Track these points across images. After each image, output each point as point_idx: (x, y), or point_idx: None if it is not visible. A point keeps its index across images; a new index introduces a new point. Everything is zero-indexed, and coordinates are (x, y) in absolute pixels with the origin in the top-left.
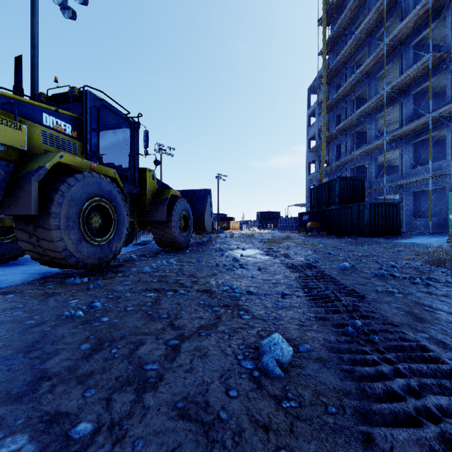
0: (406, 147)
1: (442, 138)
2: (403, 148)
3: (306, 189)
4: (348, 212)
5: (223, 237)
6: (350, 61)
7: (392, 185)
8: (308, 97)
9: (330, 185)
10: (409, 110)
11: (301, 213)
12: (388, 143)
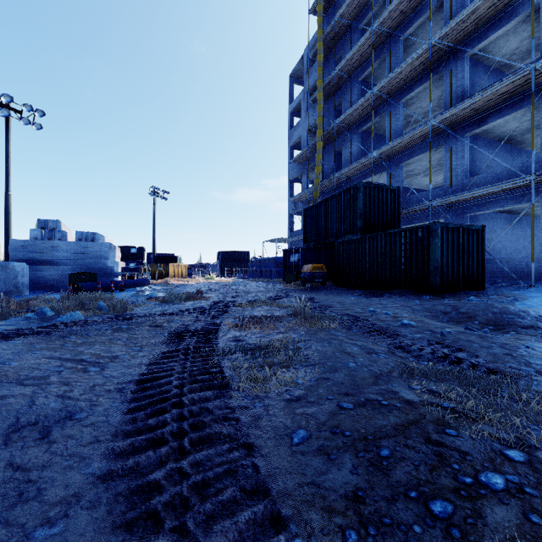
0: (458, 142)
1: (499, 136)
2: (452, 145)
3: (289, 217)
4: (386, 246)
5: (69, 315)
6: (357, 21)
7: (446, 201)
8: (290, 86)
9: (343, 199)
10: (463, 82)
11: (288, 250)
12: (424, 140)
